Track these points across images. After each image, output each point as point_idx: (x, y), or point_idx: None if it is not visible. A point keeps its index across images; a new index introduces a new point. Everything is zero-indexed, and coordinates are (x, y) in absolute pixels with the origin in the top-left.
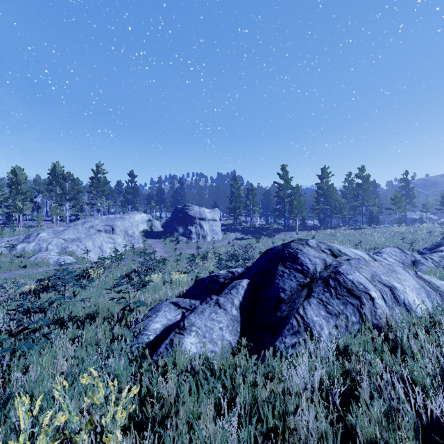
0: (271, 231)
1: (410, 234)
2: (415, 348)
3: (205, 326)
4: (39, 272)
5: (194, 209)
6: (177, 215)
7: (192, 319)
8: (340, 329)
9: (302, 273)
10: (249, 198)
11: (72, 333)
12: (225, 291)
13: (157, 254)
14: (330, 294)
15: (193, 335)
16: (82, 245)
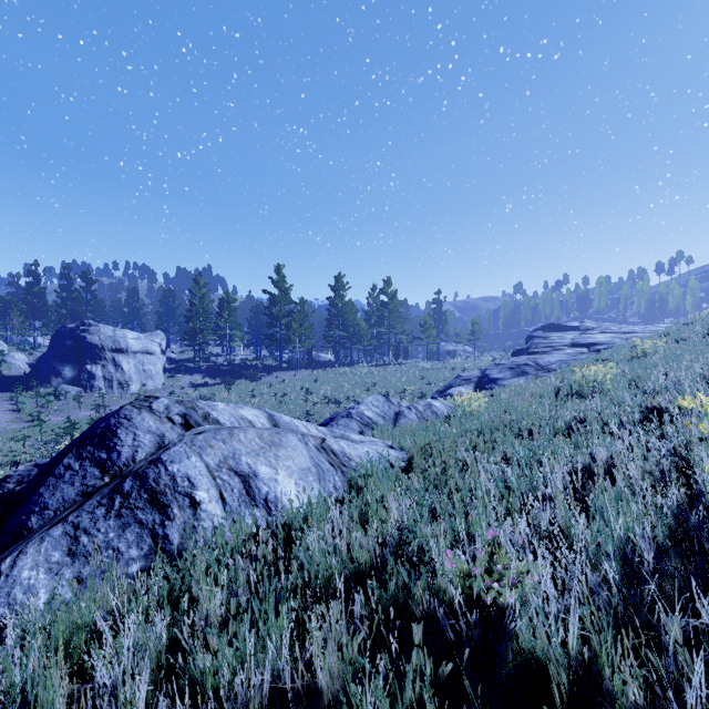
0: (254, 371)
1: (434, 372)
2: (104, 624)
3: None
4: None
5: (102, 331)
6: (61, 342)
7: None
8: (87, 582)
9: (103, 467)
10: (223, 314)
11: None
12: None
13: None
14: (108, 509)
15: None
16: None
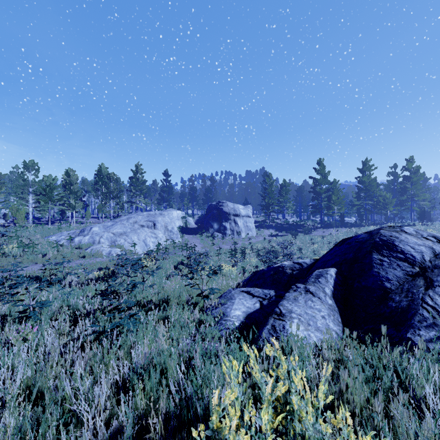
0: (308, 227)
1: None
2: None
3: (305, 313)
4: (98, 262)
5: (228, 205)
6: (211, 211)
7: (288, 306)
8: None
9: (407, 262)
10: (282, 194)
11: (159, 314)
12: (311, 279)
13: (195, 249)
14: None
15: (296, 322)
16: (129, 239)
